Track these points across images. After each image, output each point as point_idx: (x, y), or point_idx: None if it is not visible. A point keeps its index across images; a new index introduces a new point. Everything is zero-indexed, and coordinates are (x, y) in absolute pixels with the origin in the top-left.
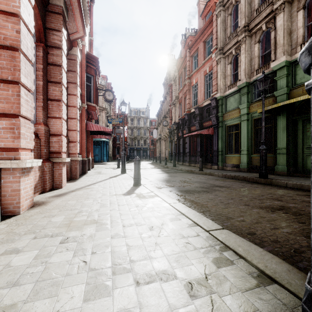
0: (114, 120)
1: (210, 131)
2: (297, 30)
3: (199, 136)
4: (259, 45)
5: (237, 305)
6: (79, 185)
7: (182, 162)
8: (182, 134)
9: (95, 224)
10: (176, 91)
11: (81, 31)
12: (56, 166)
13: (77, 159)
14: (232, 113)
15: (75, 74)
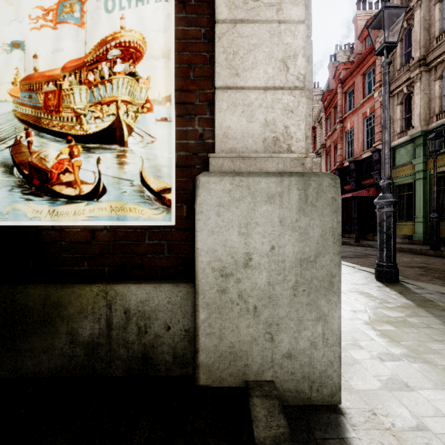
0: None
1: (371, 193)
2: None
3: (355, 198)
4: (441, 82)
5: (359, 276)
6: None
7: None
8: None
9: None
10: (322, 137)
11: None
12: None
13: None
14: (402, 169)
15: None
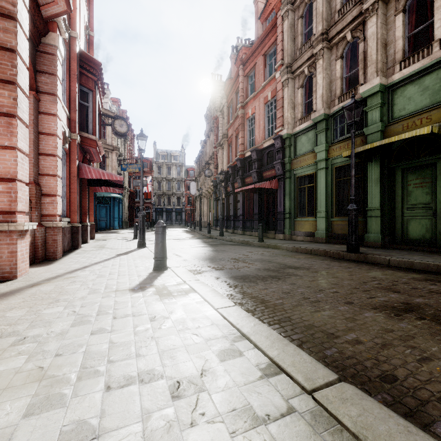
0: (130, 166)
1: (273, 185)
2: (394, 42)
3: (257, 192)
4: (342, 62)
5: None
6: (54, 271)
7: (232, 229)
8: (233, 188)
9: (34, 387)
10: (224, 126)
11: (62, 1)
12: (4, 238)
13: (57, 224)
14: (304, 158)
15: (53, 78)
